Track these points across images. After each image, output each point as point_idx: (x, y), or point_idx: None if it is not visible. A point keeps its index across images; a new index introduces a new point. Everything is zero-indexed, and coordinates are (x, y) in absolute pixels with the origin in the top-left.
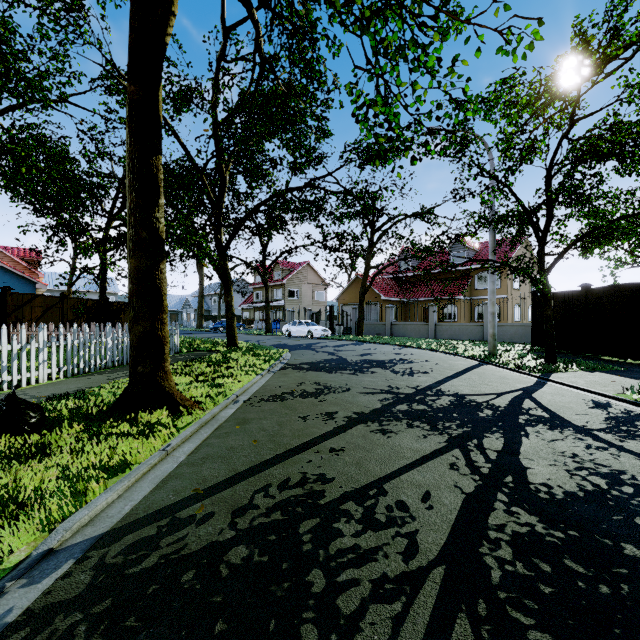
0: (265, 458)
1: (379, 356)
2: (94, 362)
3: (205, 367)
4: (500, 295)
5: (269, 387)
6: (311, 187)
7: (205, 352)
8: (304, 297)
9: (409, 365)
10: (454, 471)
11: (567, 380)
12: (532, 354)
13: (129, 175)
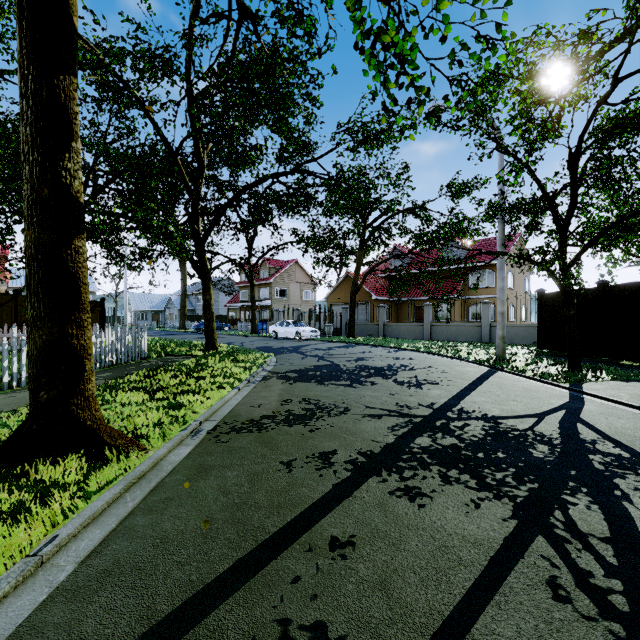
0: (215, 572)
1: (376, 361)
2: (26, 374)
3: (170, 378)
4: (495, 294)
5: (245, 407)
6: (299, 172)
7: (179, 357)
8: (292, 296)
9: (413, 373)
10: (566, 607)
11: (606, 393)
12: (548, 359)
13: (20, 101)
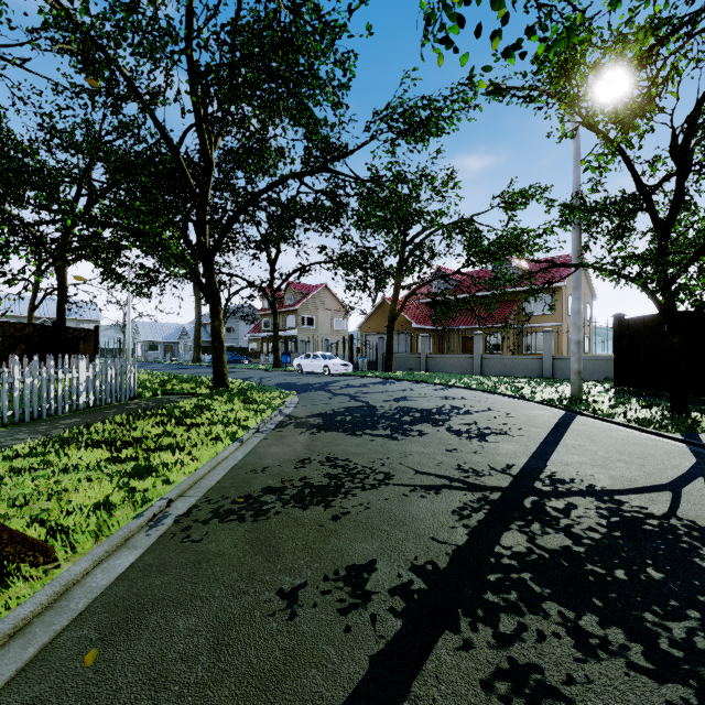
0: None
1: (420, 401)
2: None
3: (153, 426)
4: (554, 322)
5: (244, 471)
6: (326, 171)
7: (179, 396)
8: (321, 325)
9: (470, 418)
10: None
11: None
12: (640, 400)
13: None
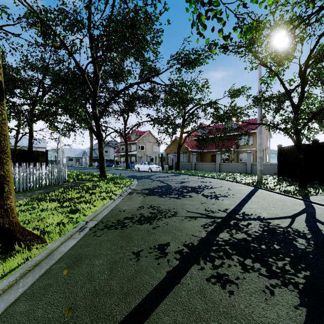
0: None
1: (191, 183)
2: None
3: (76, 193)
4: (252, 148)
5: (116, 211)
6: (150, 81)
7: (85, 181)
8: (147, 149)
9: (212, 190)
10: None
11: None
12: (286, 182)
13: None
